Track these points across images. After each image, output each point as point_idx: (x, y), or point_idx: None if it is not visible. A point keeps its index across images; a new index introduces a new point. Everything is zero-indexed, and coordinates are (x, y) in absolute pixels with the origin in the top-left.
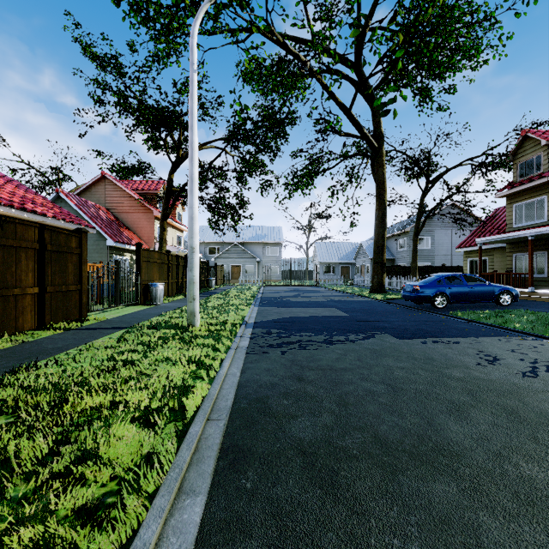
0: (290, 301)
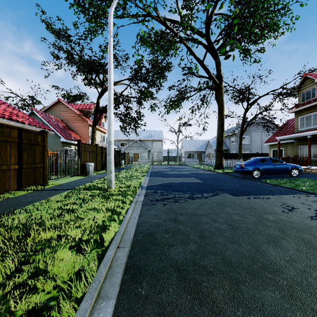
0: (168, 173)
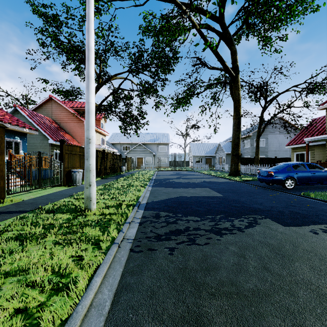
0: (175, 182)
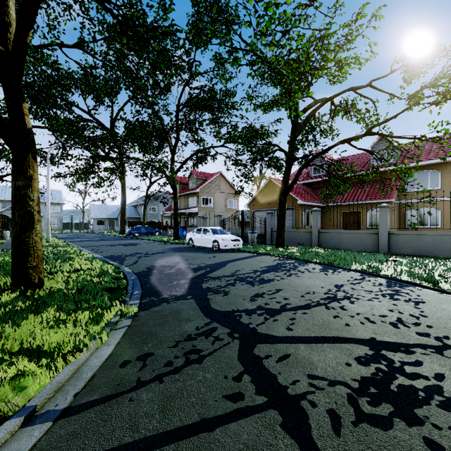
0: (77, 238)
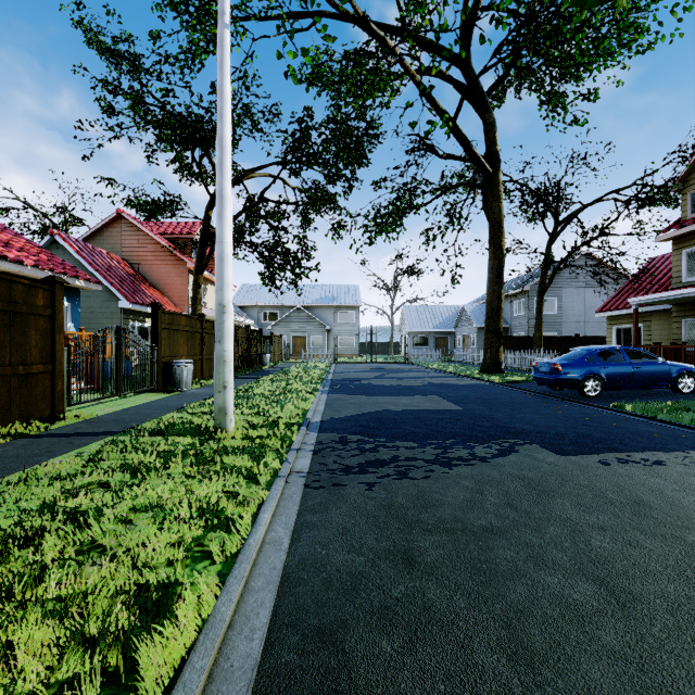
0: (372, 385)
